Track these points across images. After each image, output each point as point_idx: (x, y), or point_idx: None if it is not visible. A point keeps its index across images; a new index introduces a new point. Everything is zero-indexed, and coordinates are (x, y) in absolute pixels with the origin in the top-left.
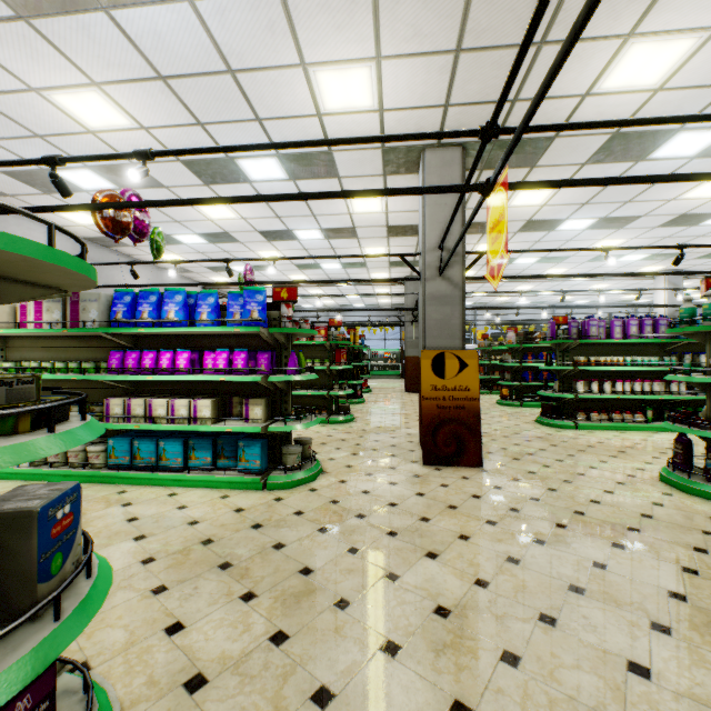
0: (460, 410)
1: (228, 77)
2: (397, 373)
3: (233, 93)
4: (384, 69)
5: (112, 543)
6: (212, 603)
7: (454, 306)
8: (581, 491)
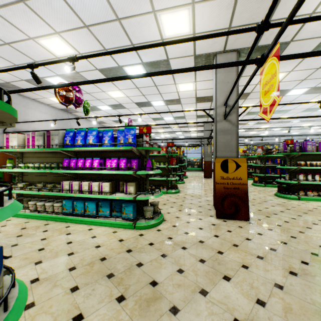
0: (236, 190)
1: (117, 22)
2: (199, 169)
3: (120, 31)
4: (196, 9)
5: (57, 256)
6: (100, 302)
7: (232, 135)
8: (312, 239)
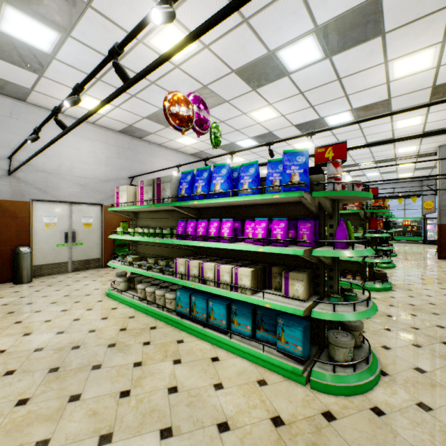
0: None
1: None
2: (418, 239)
3: None
4: None
5: (140, 431)
6: None
7: None
8: None
